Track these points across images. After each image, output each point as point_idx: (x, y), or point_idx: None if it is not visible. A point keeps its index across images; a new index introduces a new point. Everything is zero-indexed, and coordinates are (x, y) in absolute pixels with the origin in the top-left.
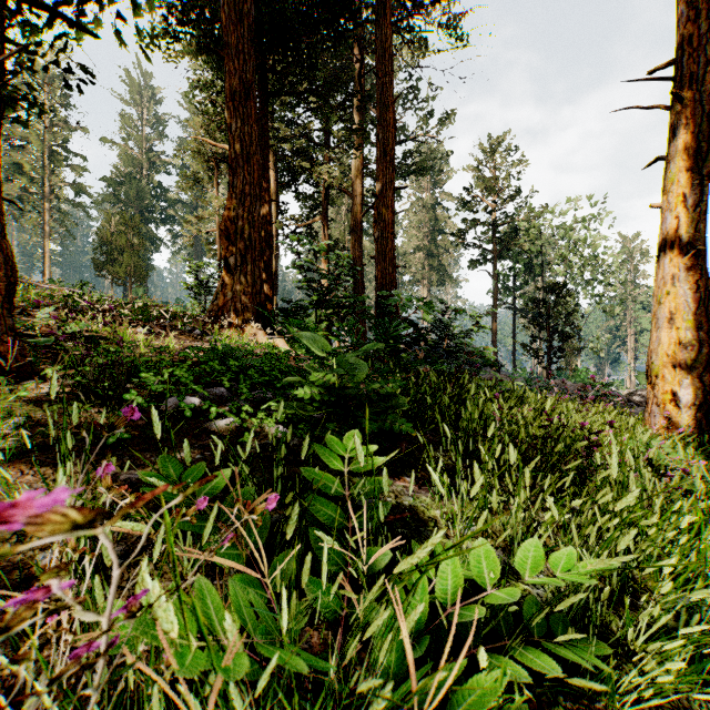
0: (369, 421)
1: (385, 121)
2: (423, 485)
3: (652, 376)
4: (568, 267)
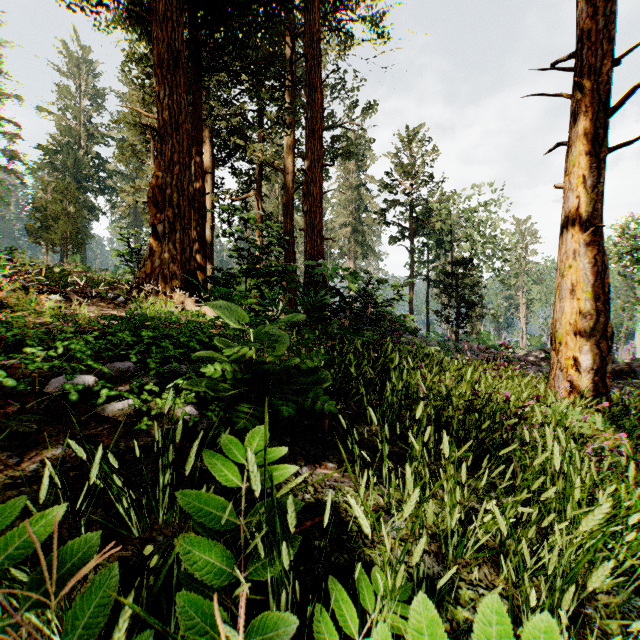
0: (287, 402)
1: (313, 101)
2: (346, 471)
3: (557, 343)
4: (473, 244)
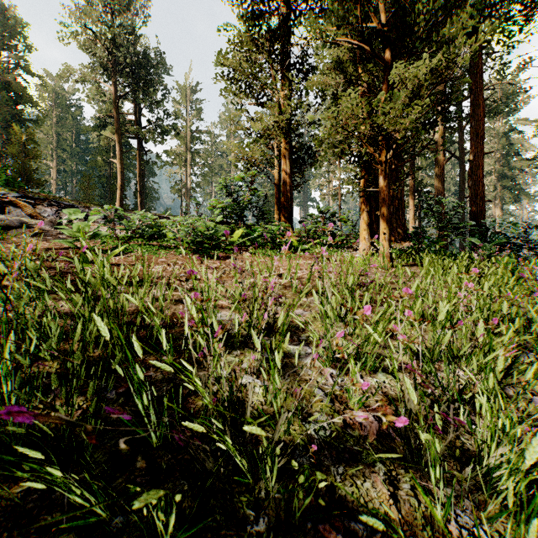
0: None
1: (477, 115)
2: None
3: None
4: None
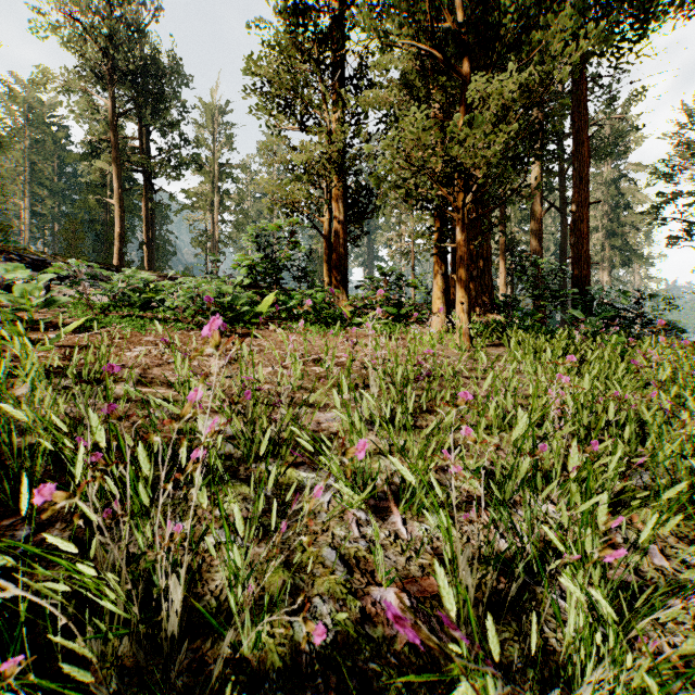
0: None
1: (580, 154)
2: None
3: None
4: None
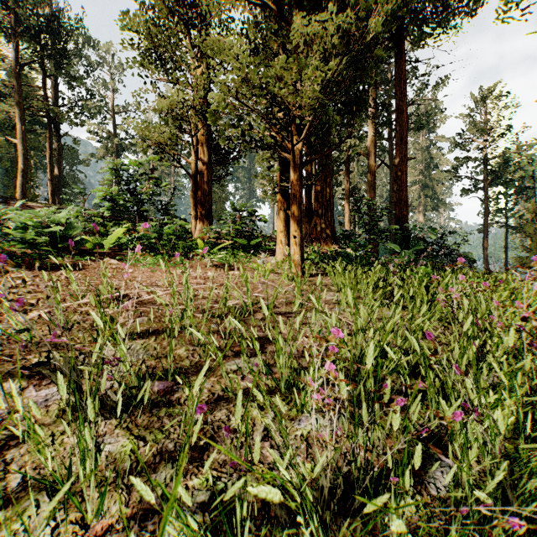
0: None
1: (401, 120)
2: None
3: None
4: None
